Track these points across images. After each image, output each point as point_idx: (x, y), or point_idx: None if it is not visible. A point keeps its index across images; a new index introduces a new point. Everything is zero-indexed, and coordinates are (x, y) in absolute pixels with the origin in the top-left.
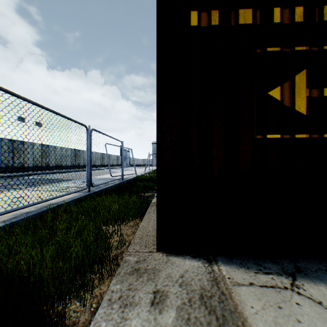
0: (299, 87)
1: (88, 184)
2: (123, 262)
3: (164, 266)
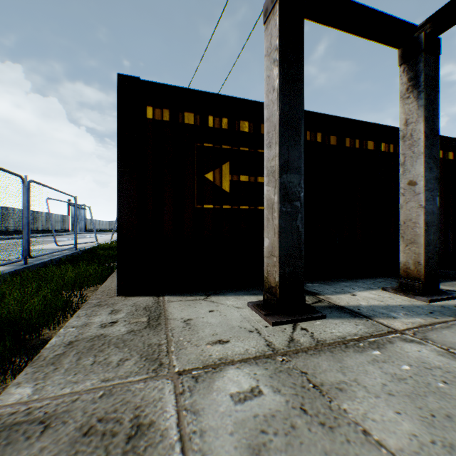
0: (225, 173)
1: (25, 254)
2: (87, 303)
3: (122, 301)
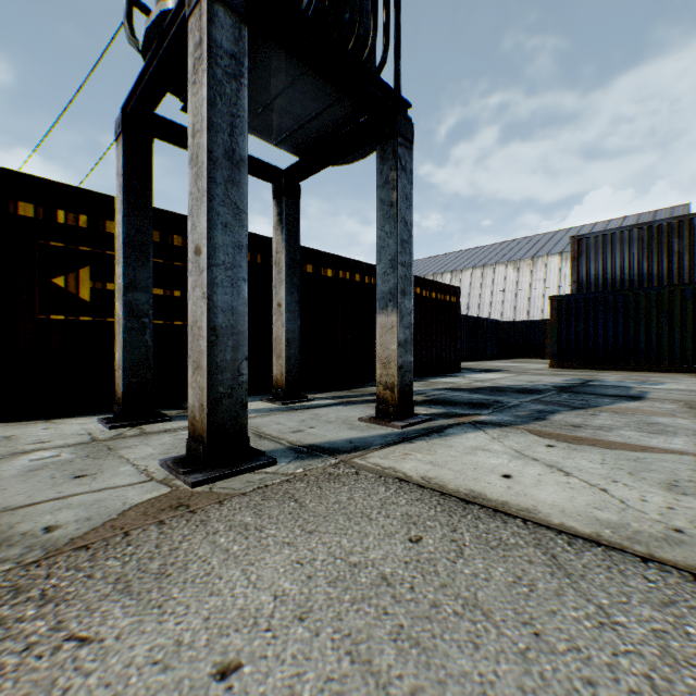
0: (85, 279)
1: None
2: None
3: None
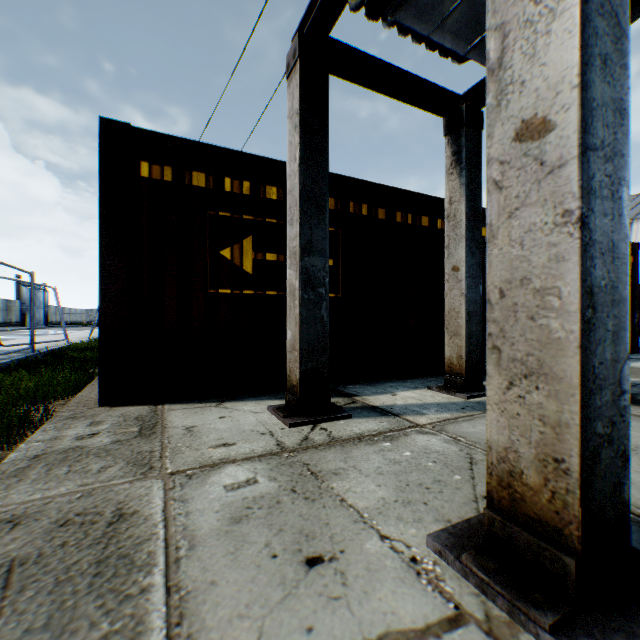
0: (247, 250)
1: None
2: (56, 416)
3: (106, 412)
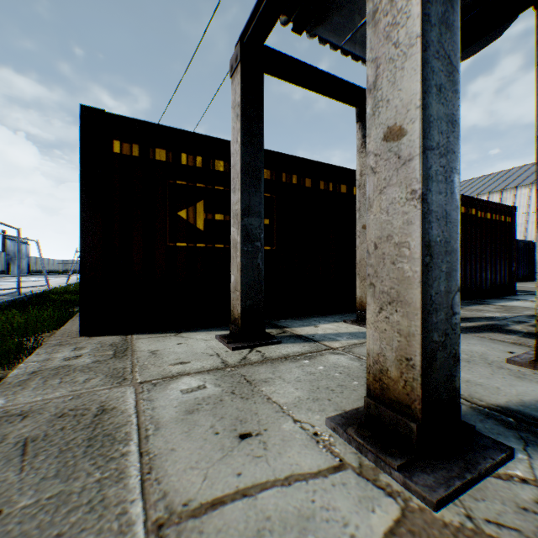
0: (199, 211)
1: None
2: (46, 344)
3: (86, 341)
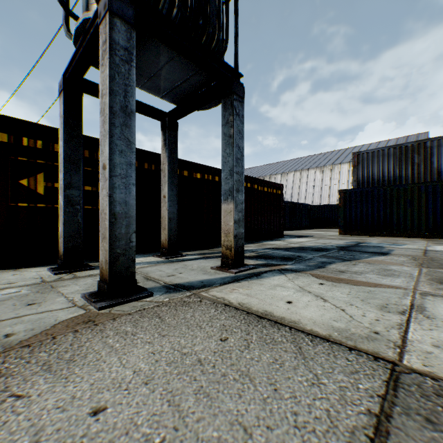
0: (41, 181)
1: None
2: None
3: None
